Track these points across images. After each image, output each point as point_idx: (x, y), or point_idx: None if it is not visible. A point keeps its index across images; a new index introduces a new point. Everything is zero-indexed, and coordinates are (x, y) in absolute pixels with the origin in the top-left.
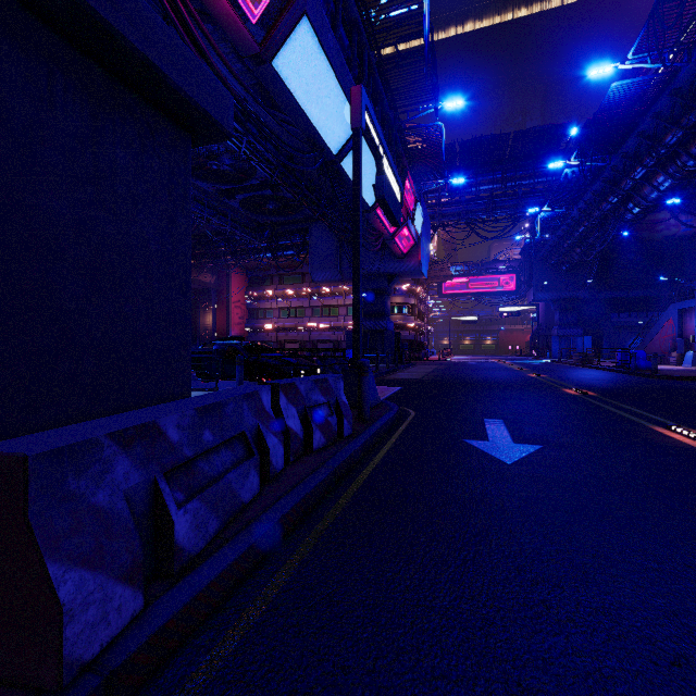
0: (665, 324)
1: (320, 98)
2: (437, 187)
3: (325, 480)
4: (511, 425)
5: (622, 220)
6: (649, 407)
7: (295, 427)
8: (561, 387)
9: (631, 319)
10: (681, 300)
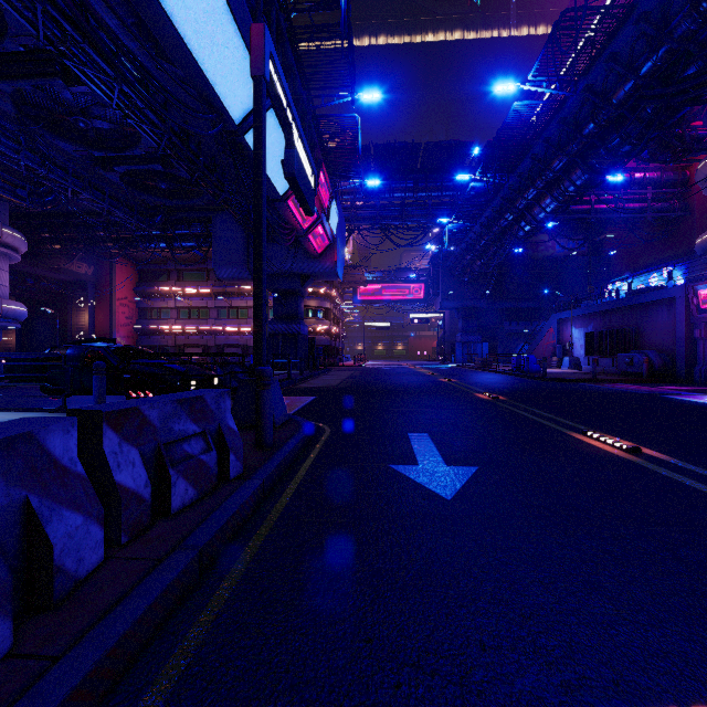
0: (547, 332)
1: (215, 45)
2: (353, 189)
3: (177, 579)
4: (438, 440)
5: (516, 236)
6: (556, 410)
7: (133, 483)
8: (473, 392)
9: (519, 327)
10: (556, 312)
